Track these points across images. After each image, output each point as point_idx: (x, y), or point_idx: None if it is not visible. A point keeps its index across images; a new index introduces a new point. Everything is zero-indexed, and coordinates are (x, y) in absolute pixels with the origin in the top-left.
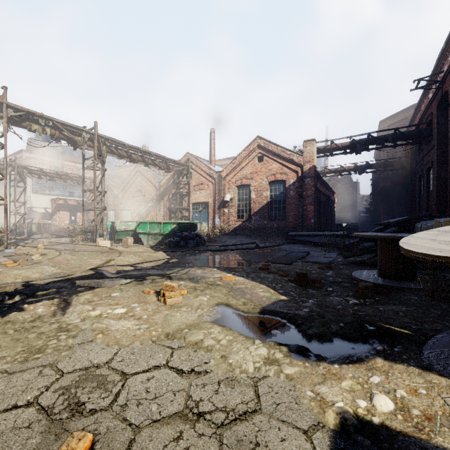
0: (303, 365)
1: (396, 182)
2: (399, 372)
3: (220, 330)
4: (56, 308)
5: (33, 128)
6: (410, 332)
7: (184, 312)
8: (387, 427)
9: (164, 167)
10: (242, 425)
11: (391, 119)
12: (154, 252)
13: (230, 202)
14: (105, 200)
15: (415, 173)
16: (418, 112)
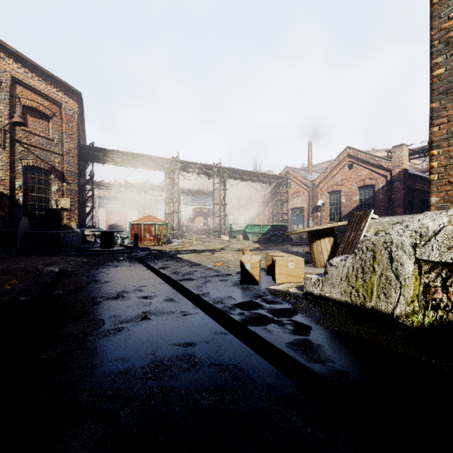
0: None
1: None
2: None
3: None
4: (211, 253)
5: (189, 171)
6: None
7: None
8: None
9: (266, 181)
10: None
11: None
12: (253, 243)
13: (323, 206)
14: (226, 207)
15: None
16: None
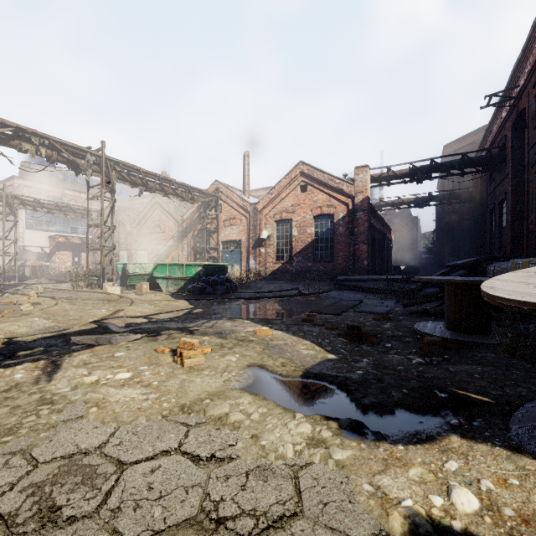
0: (358, 447)
1: (463, 217)
2: (481, 454)
3: (251, 399)
4: (41, 372)
5: (24, 148)
6: (490, 400)
7: (206, 376)
8: (472, 535)
9: (187, 198)
10: (277, 535)
11: (457, 143)
12: (174, 300)
13: (268, 240)
14: (116, 237)
15: (486, 206)
16: (489, 135)
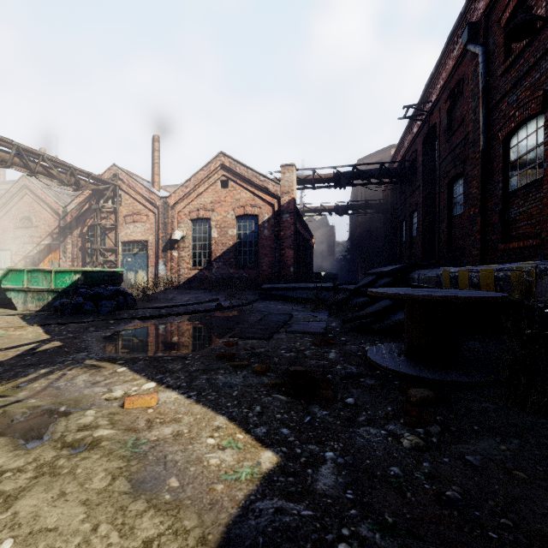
0: None
1: (373, 228)
2: None
3: None
4: None
5: None
6: None
7: None
8: None
9: (69, 182)
10: None
11: (368, 159)
12: (17, 327)
13: (182, 241)
14: None
15: (396, 217)
16: (400, 150)
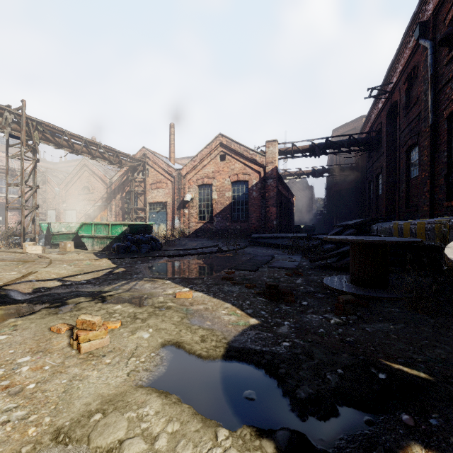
0: None
1: (347, 187)
2: None
3: (159, 406)
4: None
5: None
6: (427, 375)
7: (106, 367)
8: None
9: (115, 162)
10: None
11: (342, 128)
12: (96, 259)
13: (191, 202)
14: (44, 197)
15: (365, 178)
16: (368, 121)
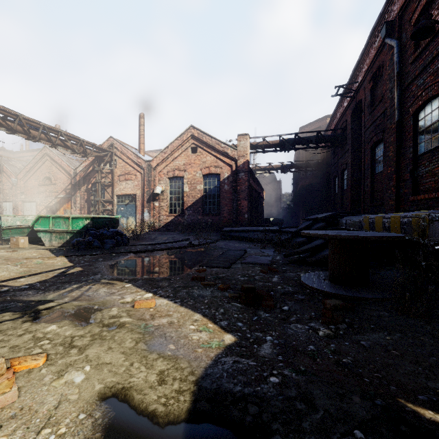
0: None
1: (312, 182)
2: None
3: None
4: None
5: None
6: None
7: None
8: None
9: (79, 151)
10: None
11: (308, 127)
12: (50, 257)
13: (162, 194)
14: None
15: (331, 174)
16: (333, 120)
